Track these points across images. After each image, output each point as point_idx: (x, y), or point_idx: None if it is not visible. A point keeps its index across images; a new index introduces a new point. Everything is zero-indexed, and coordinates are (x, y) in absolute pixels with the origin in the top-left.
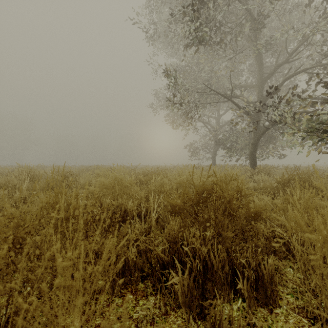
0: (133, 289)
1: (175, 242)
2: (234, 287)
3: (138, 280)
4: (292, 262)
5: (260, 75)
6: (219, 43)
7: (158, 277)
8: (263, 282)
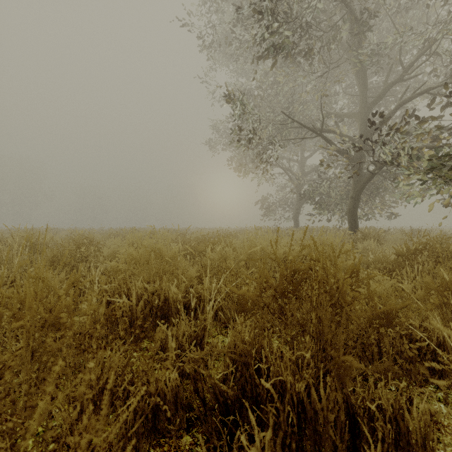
0: (172, 447)
1: (246, 364)
2: (352, 447)
3: (182, 428)
4: (444, 392)
5: (363, 100)
6: (306, 53)
7: (216, 426)
8: (407, 442)
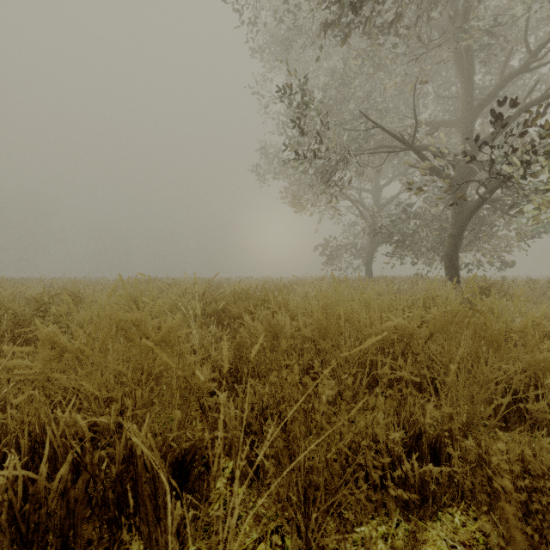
0: None
1: None
2: None
3: None
4: None
5: (468, 100)
6: (393, 24)
7: None
8: None
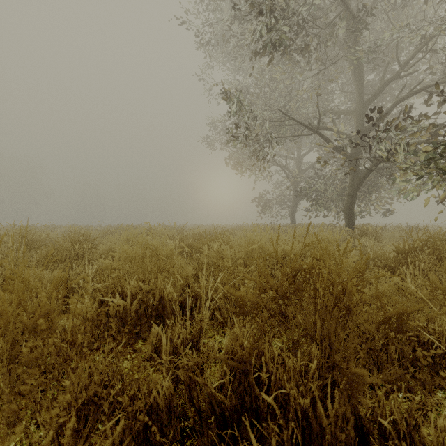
0: None
1: (245, 372)
2: None
3: (176, 440)
4: None
5: (360, 97)
6: (303, 50)
7: (213, 439)
8: None
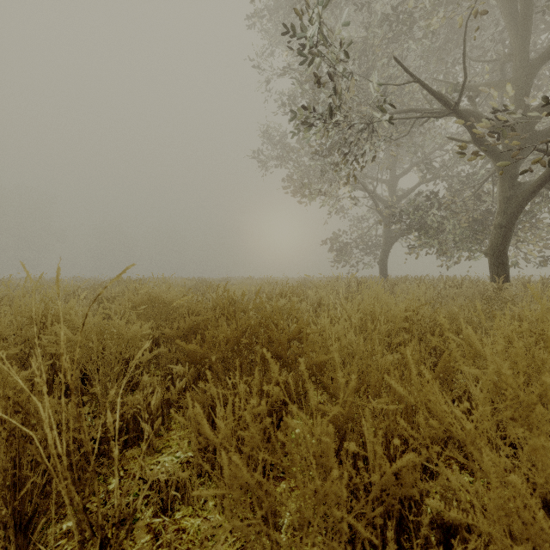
0: None
1: None
2: None
3: None
4: None
5: (523, 55)
6: None
7: None
8: None
